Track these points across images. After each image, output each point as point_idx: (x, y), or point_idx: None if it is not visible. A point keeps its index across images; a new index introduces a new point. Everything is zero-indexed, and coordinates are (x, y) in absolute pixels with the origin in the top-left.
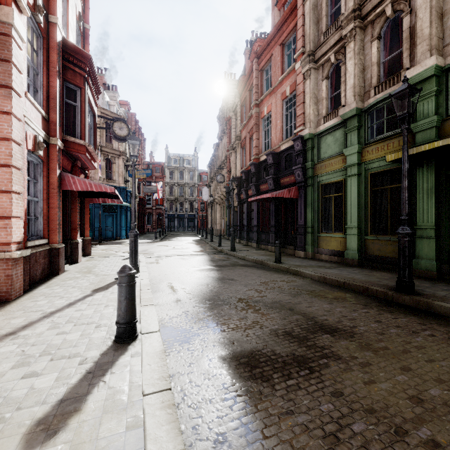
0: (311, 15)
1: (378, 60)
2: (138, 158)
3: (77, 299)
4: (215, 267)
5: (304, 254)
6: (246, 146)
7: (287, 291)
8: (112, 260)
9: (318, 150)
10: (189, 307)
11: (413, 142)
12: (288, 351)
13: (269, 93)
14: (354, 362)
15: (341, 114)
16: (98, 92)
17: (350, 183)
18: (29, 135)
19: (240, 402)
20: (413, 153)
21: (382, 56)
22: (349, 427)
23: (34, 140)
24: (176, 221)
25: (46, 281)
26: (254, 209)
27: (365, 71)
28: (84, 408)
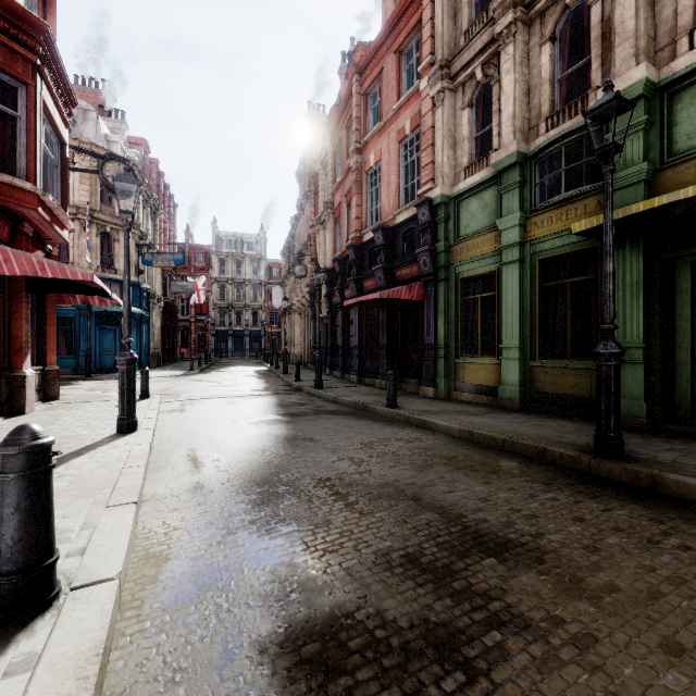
0: (445, 2)
1: (551, 76)
2: (164, 236)
3: None
4: (284, 417)
5: (433, 391)
6: (341, 218)
7: (407, 460)
8: (97, 408)
9: (456, 223)
10: (216, 503)
11: None
12: (414, 611)
13: (378, 130)
14: (559, 636)
15: (493, 162)
16: (70, 102)
17: (507, 275)
18: None
19: None
20: None
21: (557, 70)
22: None
23: None
24: (231, 340)
25: None
26: (353, 320)
27: (530, 93)
28: None
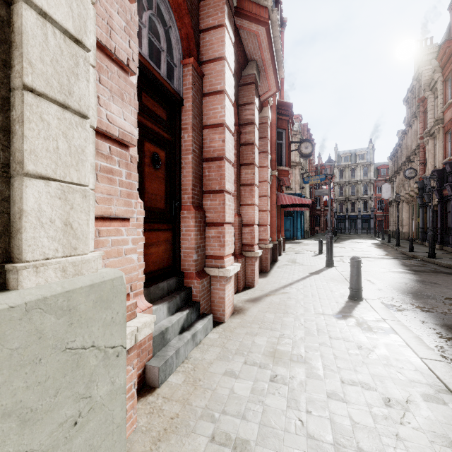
0: None
1: None
2: (309, 164)
3: (304, 276)
4: (410, 271)
5: None
6: None
7: None
8: (304, 256)
9: None
10: (392, 294)
11: None
12: None
13: None
14: None
15: None
16: (291, 125)
17: None
18: None
19: None
20: None
21: None
22: None
23: None
24: (347, 222)
25: (274, 265)
26: None
27: None
28: (353, 316)
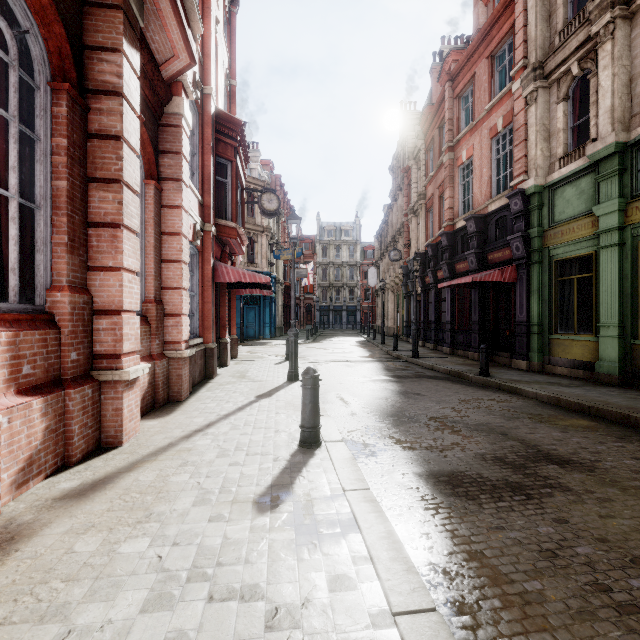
0: (539, 8)
1: None
2: (284, 233)
3: (244, 404)
4: (393, 378)
5: (526, 364)
6: (434, 208)
7: (498, 413)
8: (263, 364)
9: (550, 210)
10: (368, 422)
11: None
12: (499, 476)
13: (470, 129)
14: (588, 496)
15: (589, 153)
16: (246, 161)
17: (605, 257)
18: (190, 225)
19: (442, 513)
20: None
21: None
22: (572, 549)
23: (193, 230)
24: (331, 315)
25: (204, 384)
26: (446, 299)
27: (632, 83)
28: (293, 492)
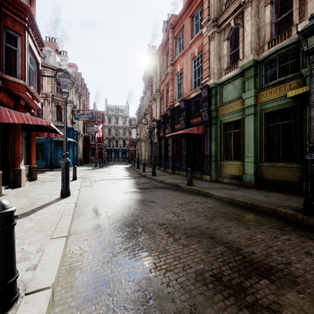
0: None
1: (271, 21)
2: (84, 107)
3: None
4: (138, 189)
5: (209, 178)
6: (164, 97)
7: (202, 214)
8: (53, 184)
9: (221, 96)
10: (106, 236)
11: (302, 85)
12: None
13: (181, 54)
14: None
15: (240, 65)
16: (41, 44)
17: (247, 120)
18: None
19: None
20: (306, 92)
21: (273, 18)
22: None
23: None
24: (113, 153)
25: None
26: (169, 144)
27: (259, 30)
28: None
